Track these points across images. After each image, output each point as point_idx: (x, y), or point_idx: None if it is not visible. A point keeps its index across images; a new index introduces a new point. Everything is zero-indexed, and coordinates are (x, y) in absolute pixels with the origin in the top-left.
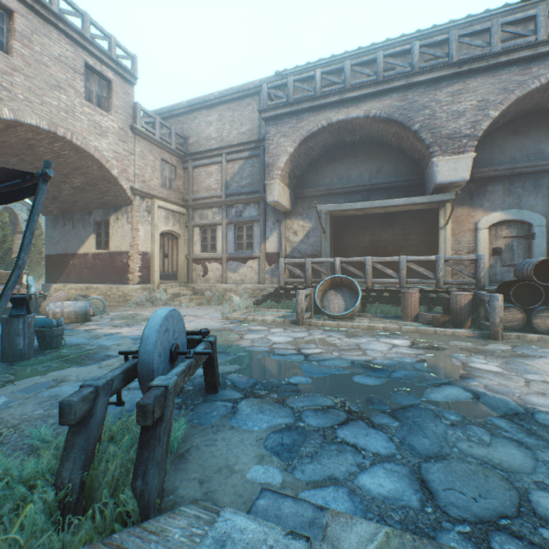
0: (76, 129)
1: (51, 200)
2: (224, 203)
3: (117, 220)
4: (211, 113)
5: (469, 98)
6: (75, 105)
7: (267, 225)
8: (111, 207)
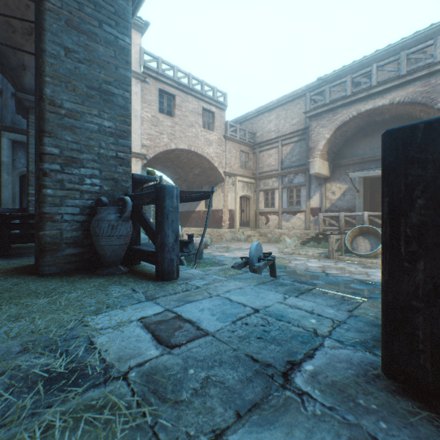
0: (199, 145)
1: (182, 181)
2: (279, 174)
3: (215, 191)
4: (271, 114)
5: None
6: (198, 133)
7: (311, 188)
8: (213, 183)
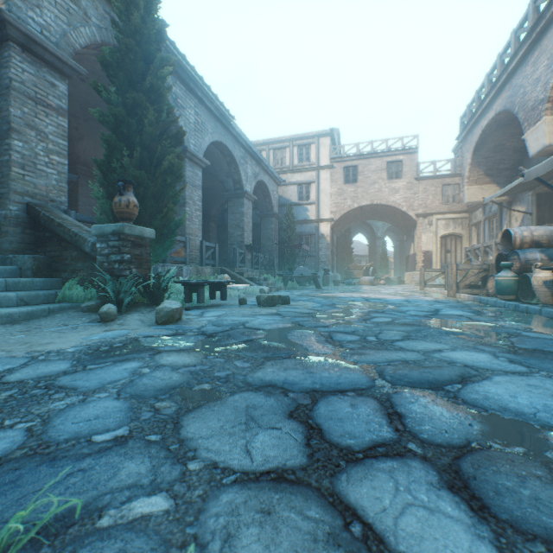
0: (382, 197)
1: (401, 227)
2: (481, 203)
3: (415, 234)
4: None
5: (542, 59)
6: (381, 187)
7: (502, 215)
8: (414, 226)
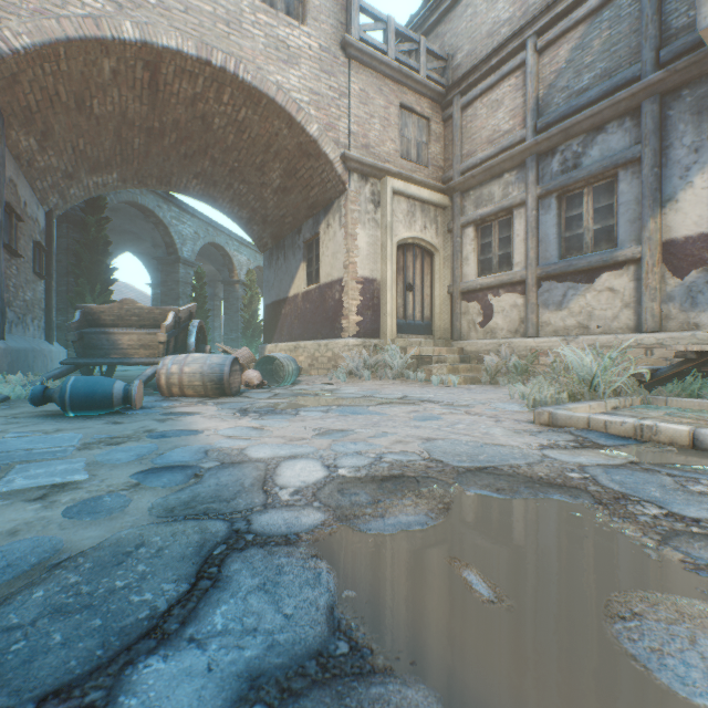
0: (244, 54)
1: (261, 225)
2: (529, 153)
3: (326, 229)
4: None
5: None
6: (241, 12)
7: (666, 161)
8: (321, 209)
